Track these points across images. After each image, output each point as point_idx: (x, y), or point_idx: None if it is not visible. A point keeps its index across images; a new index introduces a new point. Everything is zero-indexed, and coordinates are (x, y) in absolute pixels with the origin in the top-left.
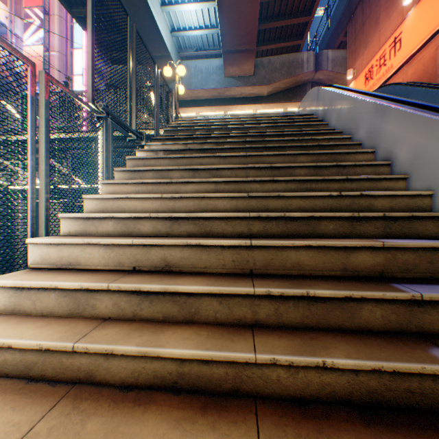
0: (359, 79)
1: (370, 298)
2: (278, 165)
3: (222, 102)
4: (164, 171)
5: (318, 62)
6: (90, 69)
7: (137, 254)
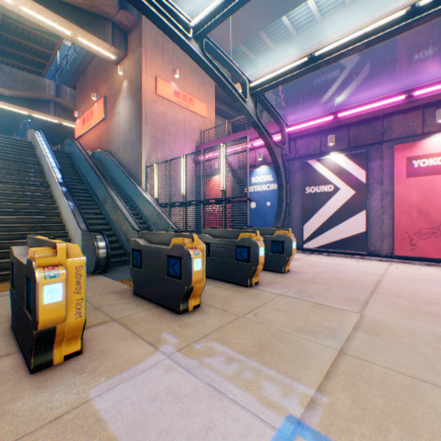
0: (82, 121)
1: (17, 193)
2: (3, 167)
3: None
4: None
5: (60, 91)
6: None
7: None
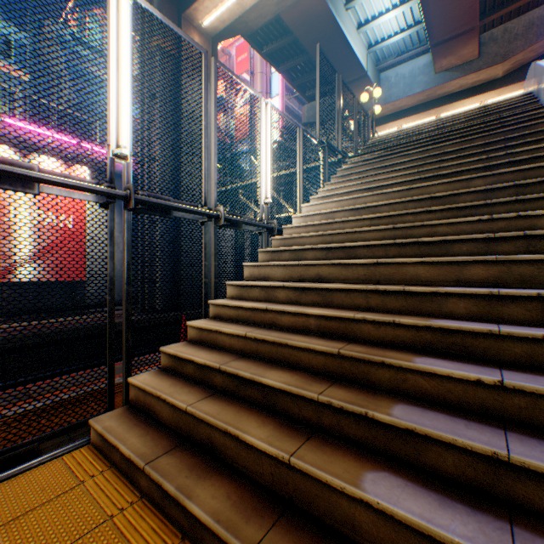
0: None
1: (464, 194)
2: (449, 150)
3: (432, 105)
4: (362, 172)
5: None
6: (317, 120)
7: (350, 204)
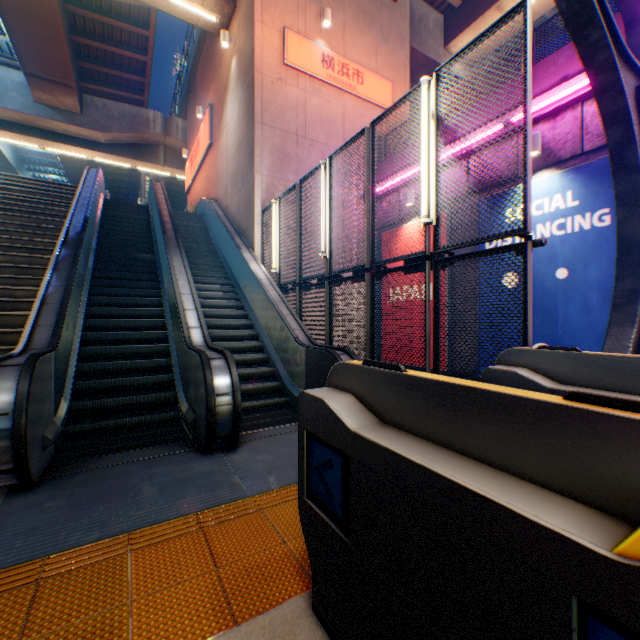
0: (190, 162)
1: None
2: None
3: (35, 132)
4: None
5: (169, 127)
6: None
7: None
